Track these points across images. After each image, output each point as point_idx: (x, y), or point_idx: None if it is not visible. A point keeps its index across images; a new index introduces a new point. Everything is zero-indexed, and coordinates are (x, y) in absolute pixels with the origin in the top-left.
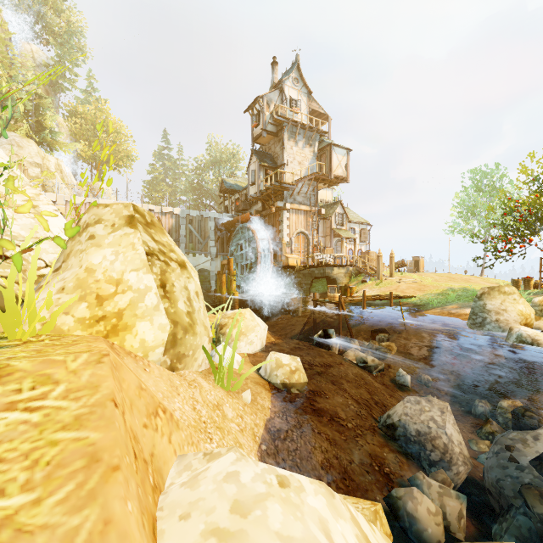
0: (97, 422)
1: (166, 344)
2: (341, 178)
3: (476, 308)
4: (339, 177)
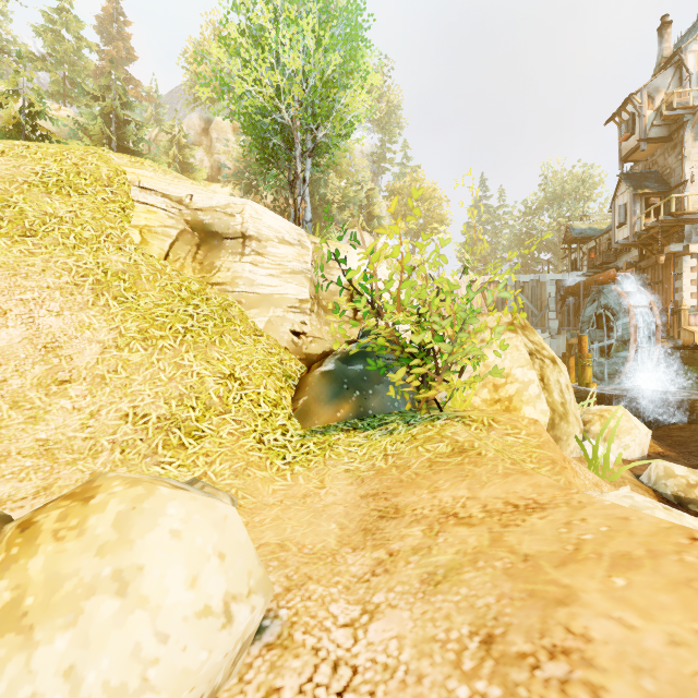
0: (548, 449)
1: (547, 425)
2: None
3: None
4: None
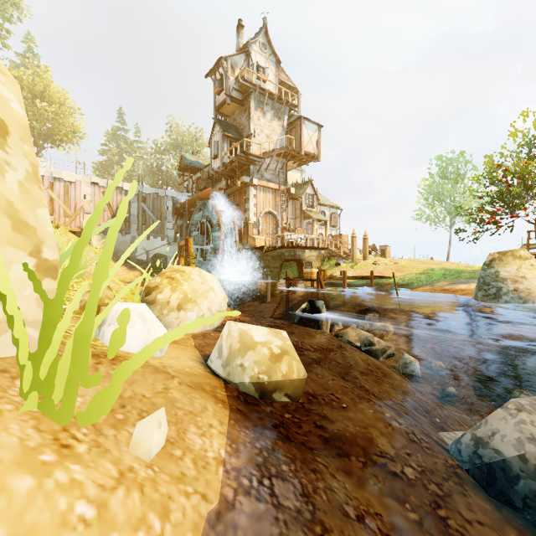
0: None
1: None
2: (312, 155)
3: (487, 277)
4: (310, 154)
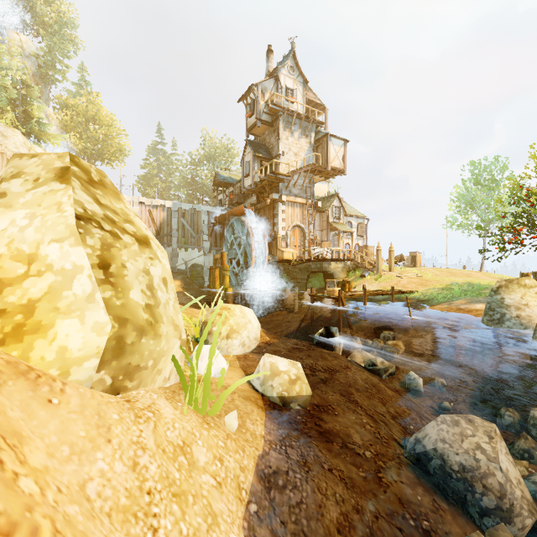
0: None
1: (104, 353)
2: (338, 170)
3: (493, 303)
4: (336, 169)
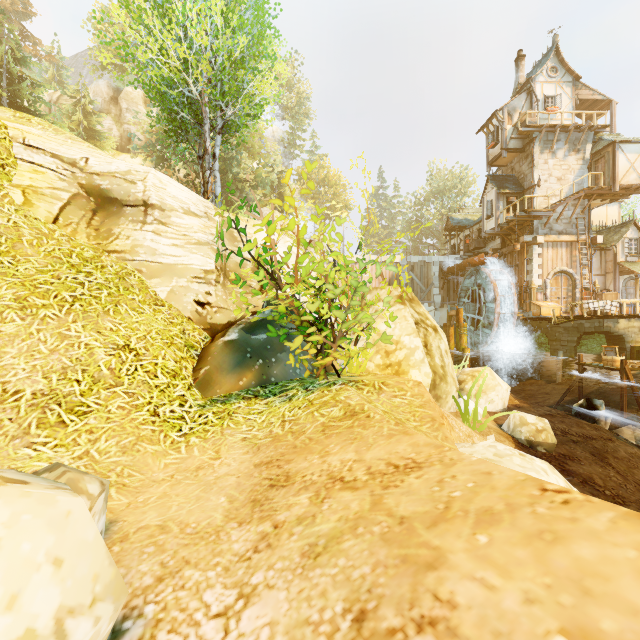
0: (429, 408)
1: (430, 386)
2: (634, 187)
3: None
4: (631, 187)
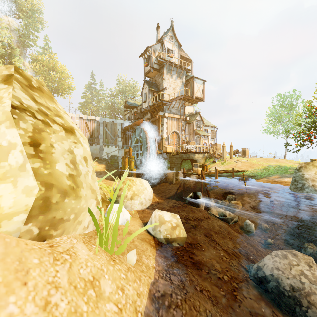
0: None
1: (31, 209)
2: (199, 98)
3: (297, 177)
4: (198, 98)
